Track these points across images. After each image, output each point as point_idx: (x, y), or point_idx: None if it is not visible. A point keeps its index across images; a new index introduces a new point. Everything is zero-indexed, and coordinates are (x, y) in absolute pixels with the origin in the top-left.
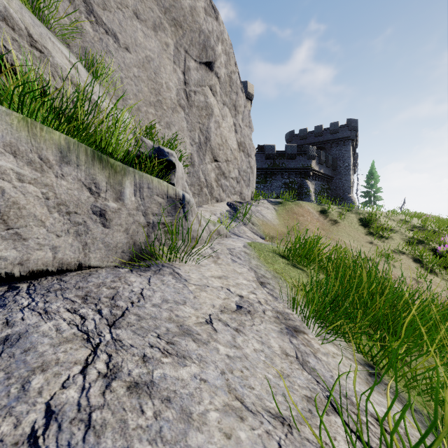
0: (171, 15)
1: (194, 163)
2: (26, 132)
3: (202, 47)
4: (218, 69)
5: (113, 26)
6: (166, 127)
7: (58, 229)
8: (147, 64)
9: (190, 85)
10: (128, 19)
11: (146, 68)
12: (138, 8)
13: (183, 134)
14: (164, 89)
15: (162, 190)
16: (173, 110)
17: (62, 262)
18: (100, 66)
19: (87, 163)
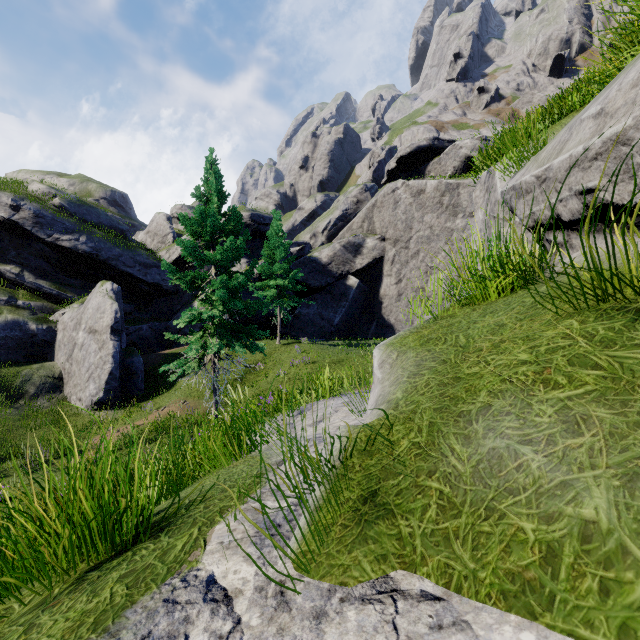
0: None
1: None
2: None
3: None
4: None
5: None
6: None
7: None
8: None
9: None
10: None
11: None
12: None
13: None
14: None
15: None
16: None
17: None
18: None
19: None
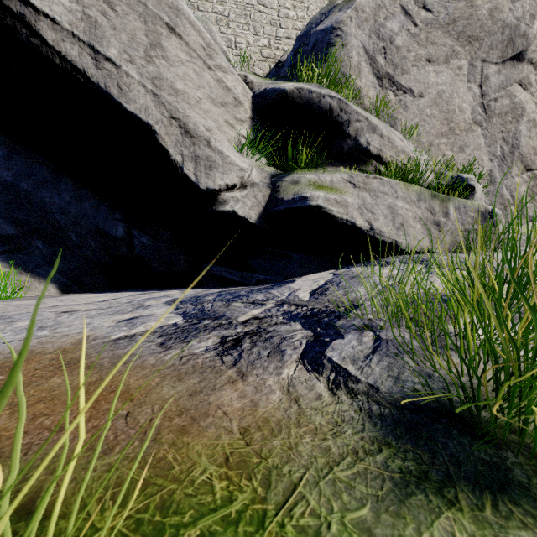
0: (465, 35)
1: (495, 180)
2: (405, 189)
3: (506, 43)
4: (533, 54)
5: (408, 84)
6: (458, 152)
7: (420, 232)
8: (438, 99)
9: (489, 94)
10: (421, 70)
11: (438, 104)
12: (430, 53)
13: (479, 152)
14: (457, 114)
15: (474, 208)
16: (467, 131)
17: (421, 248)
18: (399, 122)
19: (429, 199)
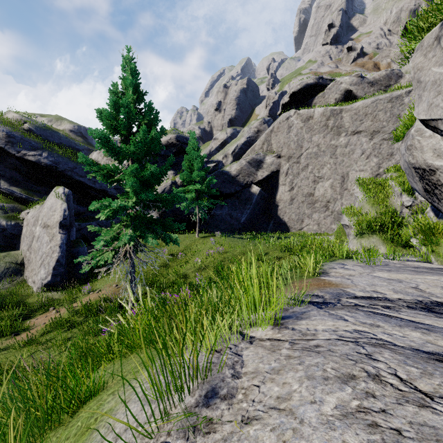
0: None
1: None
2: None
3: None
4: None
5: None
6: None
7: None
8: None
9: None
10: None
11: None
12: None
13: None
14: None
15: None
16: None
17: None
18: None
19: None
